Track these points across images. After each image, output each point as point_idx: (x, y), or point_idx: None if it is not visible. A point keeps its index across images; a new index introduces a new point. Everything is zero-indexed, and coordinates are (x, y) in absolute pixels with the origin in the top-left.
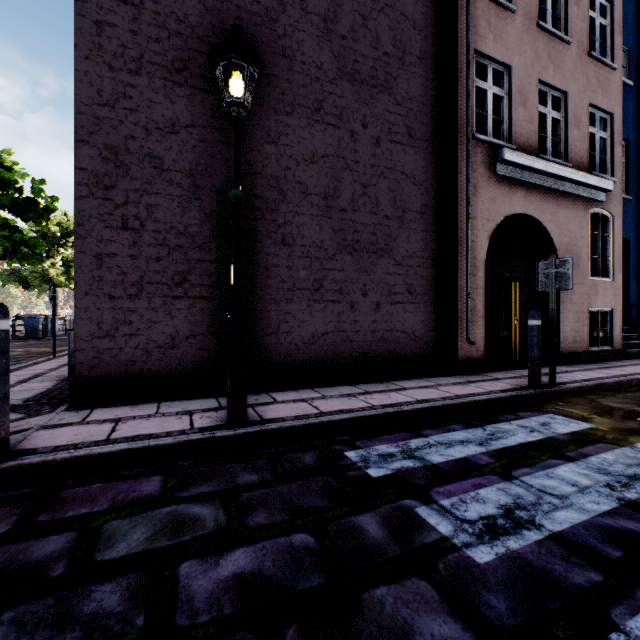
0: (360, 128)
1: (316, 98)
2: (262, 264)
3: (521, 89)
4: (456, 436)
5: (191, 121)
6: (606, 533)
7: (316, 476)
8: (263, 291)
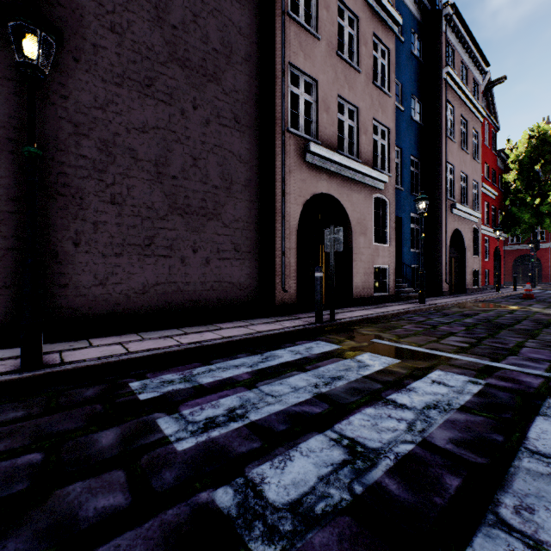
0: (191, 108)
1: (147, 75)
2: (89, 220)
3: (325, 99)
4: (237, 362)
5: (3, 73)
6: (288, 416)
7: (86, 405)
8: (90, 245)
